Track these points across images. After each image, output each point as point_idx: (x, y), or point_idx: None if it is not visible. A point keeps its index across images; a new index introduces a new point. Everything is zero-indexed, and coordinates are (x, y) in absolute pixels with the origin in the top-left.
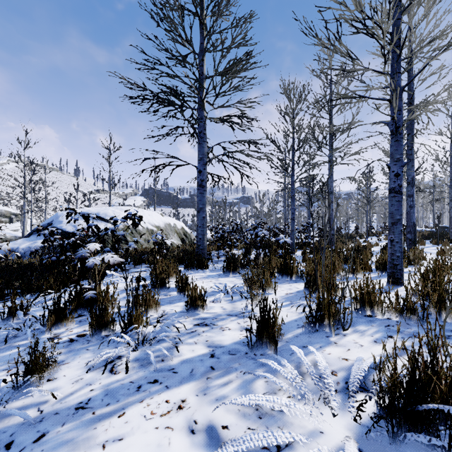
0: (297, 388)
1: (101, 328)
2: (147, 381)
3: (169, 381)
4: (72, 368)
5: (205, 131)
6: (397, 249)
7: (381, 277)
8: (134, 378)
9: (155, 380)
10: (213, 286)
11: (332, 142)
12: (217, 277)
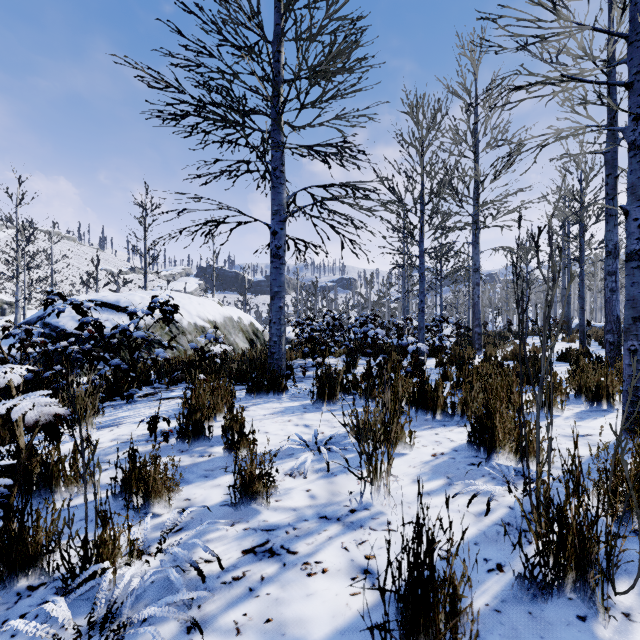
0: None
1: (19, 568)
2: None
3: None
4: None
5: (282, 166)
6: None
7: (594, 413)
8: None
9: None
10: (293, 432)
11: (478, 193)
12: (302, 412)
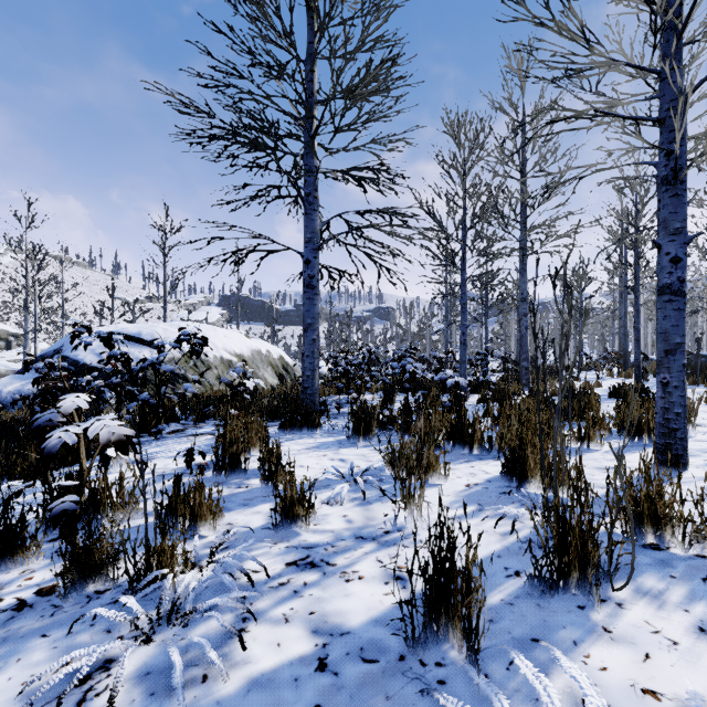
0: None
1: (87, 575)
2: None
3: None
4: None
5: (316, 192)
6: (677, 401)
7: (633, 448)
8: None
9: None
10: (329, 466)
11: (525, 217)
12: (337, 448)
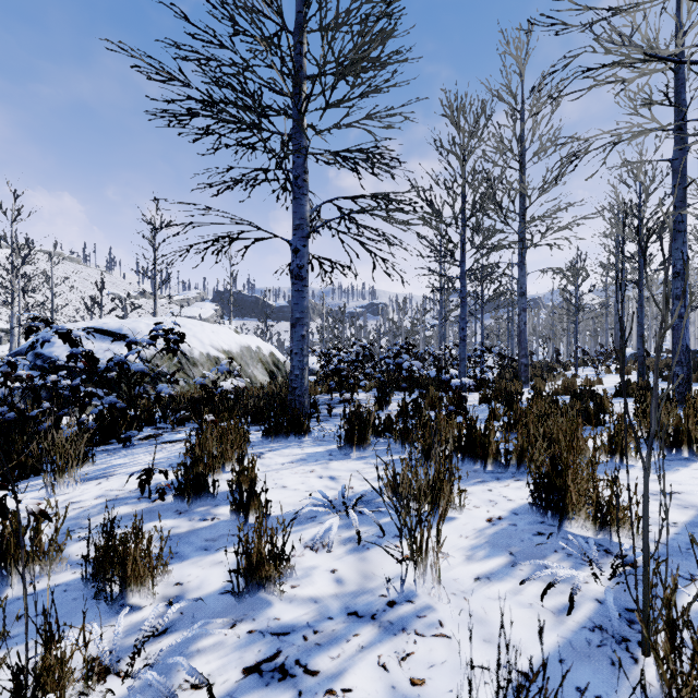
0: None
1: None
2: None
3: None
4: None
5: (305, 174)
6: None
7: (674, 463)
8: None
9: None
10: (317, 487)
11: (524, 208)
12: (327, 460)
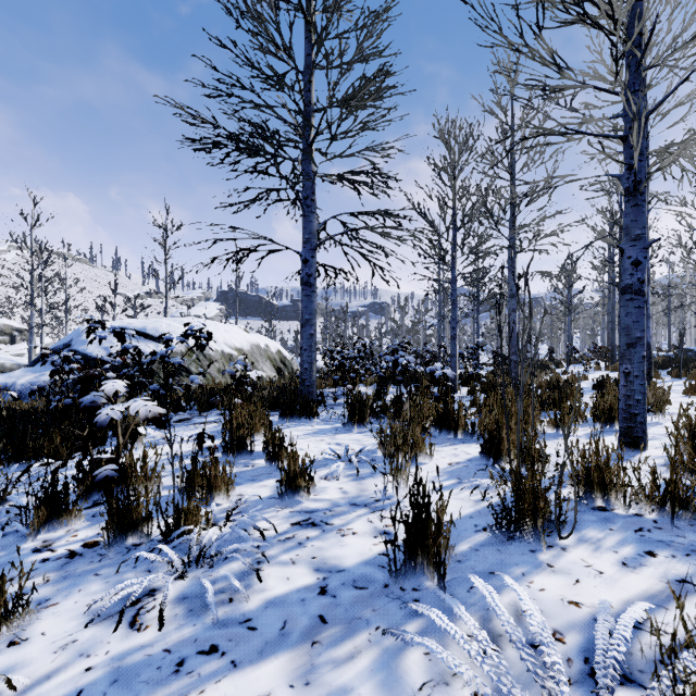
0: (493, 680)
1: (126, 531)
2: (197, 648)
3: (238, 650)
4: (61, 616)
5: (313, 195)
6: (637, 388)
7: (604, 433)
8: (173, 640)
9: (213, 646)
10: (326, 449)
11: (514, 216)
12: (334, 434)
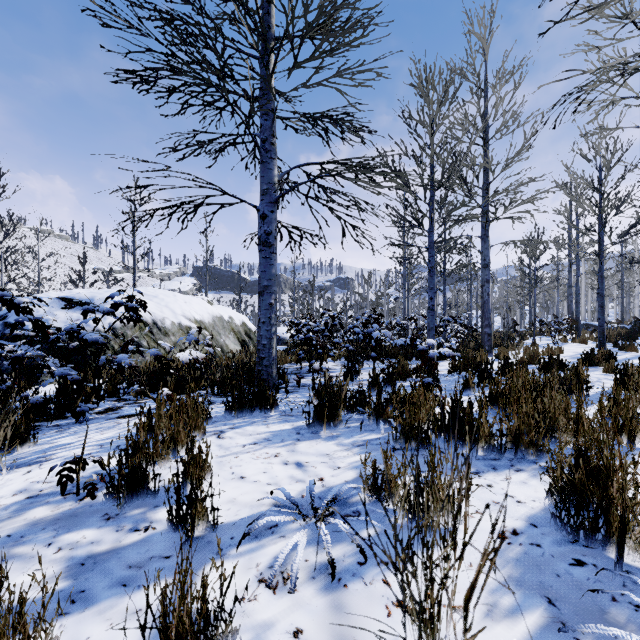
0: None
1: None
2: None
3: None
4: None
5: (273, 138)
6: None
7: None
8: None
9: None
10: (280, 477)
11: (487, 183)
12: (294, 441)
